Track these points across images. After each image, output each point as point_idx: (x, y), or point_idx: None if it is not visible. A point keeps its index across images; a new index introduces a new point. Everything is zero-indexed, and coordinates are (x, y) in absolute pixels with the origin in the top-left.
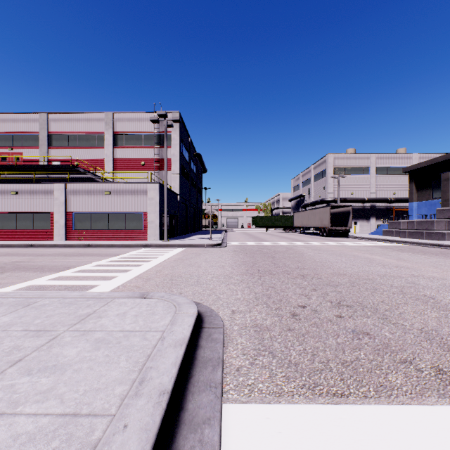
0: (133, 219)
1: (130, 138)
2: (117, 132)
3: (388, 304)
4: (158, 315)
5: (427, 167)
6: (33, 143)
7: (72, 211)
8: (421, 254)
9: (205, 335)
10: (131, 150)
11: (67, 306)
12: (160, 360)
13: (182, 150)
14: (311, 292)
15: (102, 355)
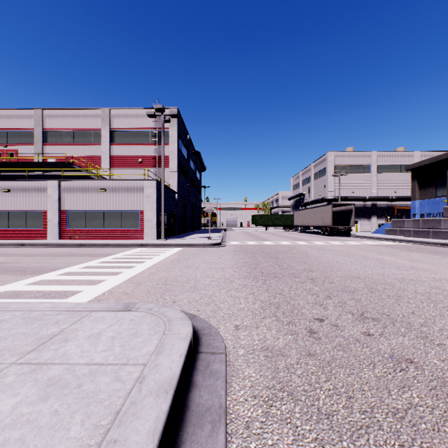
0: (130, 218)
1: (127, 135)
2: (113, 129)
3: (421, 316)
4: (141, 337)
5: (430, 165)
6: (28, 139)
7: (66, 210)
8: (433, 254)
9: (202, 366)
10: (128, 147)
11: (30, 323)
12: (132, 424)
13: (180, 147)
14: (326, 300)
15: (48, 411)
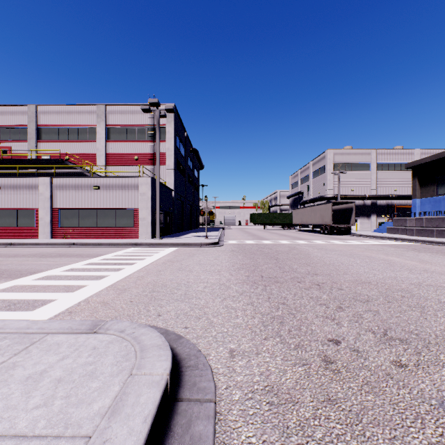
0: (124, 216)
1: (123, 132)
2: (109, 125)
3: None
4: (99, 379)
5: (431, 163)
6: (21, 136)
7: (58, 208)
8: (442, 254)
9: (180, 426)
10: (124, 143)
11: None
12: None
13: (177, 144)
14: (338, 312)
15: None
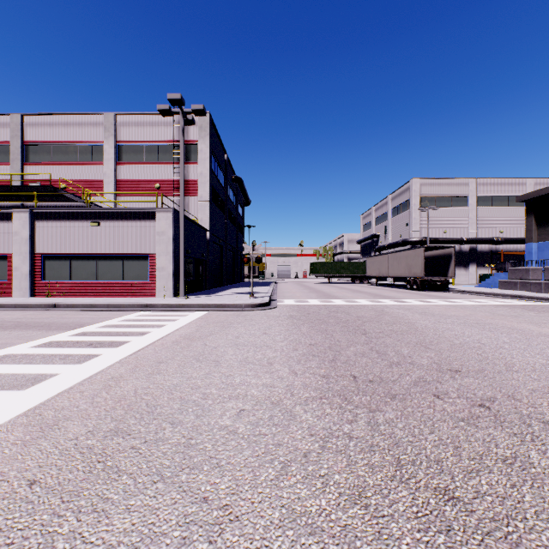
0: (135, 265)
1: (139, 151)
2: (120, 142)
3: None
4: None
5: None
6: (2, 157)
7: (40, 253)
8: None
9: None
10: (140, 167)
11: None
12: None
13: (214, 168)
14: None
15: None
